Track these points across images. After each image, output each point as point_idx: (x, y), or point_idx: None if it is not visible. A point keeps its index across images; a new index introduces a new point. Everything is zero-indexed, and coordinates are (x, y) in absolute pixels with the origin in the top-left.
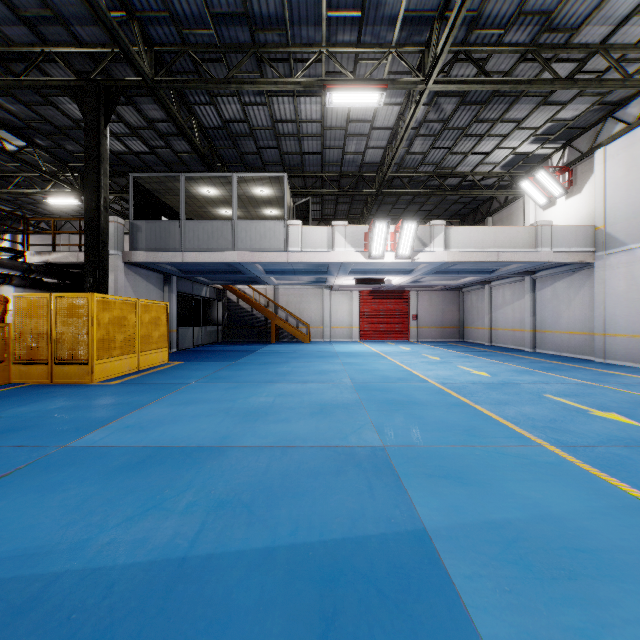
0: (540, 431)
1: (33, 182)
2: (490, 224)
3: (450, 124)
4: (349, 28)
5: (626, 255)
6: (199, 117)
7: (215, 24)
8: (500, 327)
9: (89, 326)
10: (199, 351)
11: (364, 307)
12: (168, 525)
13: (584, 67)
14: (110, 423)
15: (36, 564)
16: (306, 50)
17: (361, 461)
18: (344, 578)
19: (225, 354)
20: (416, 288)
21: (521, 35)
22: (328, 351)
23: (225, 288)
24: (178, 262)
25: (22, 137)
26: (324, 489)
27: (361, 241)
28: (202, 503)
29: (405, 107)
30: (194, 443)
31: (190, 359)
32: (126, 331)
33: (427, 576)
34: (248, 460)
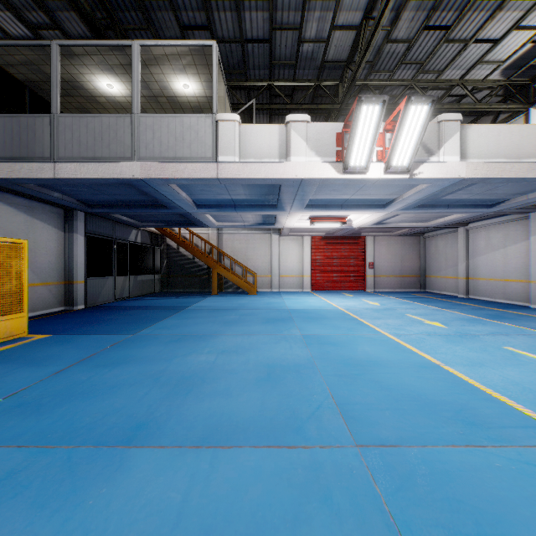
0: None
1: None
2: None
3: None
4: None
5: None
6: None
7: None
8: (482, 276)
9: None
10: (112, 308)
11: (316, 254)
12: None
13: None
14: None
15: None
16: None
17: None
18: None
19: (139, 314)
20: (373, 233)
21: None
22: (278, 308)
23: (160, 232)
24: (49, 179)
25: None
26: None
27: (331, 146)
28: None
29: None
30: None
31: (73, 327)
32: None
33: None
34: None
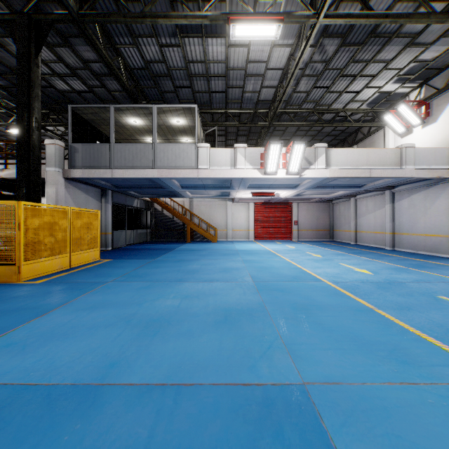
0: None
1: None
2: None
3: (331, 65)
4: None
5: None
6: (125, 58)
7: None
8: (363, 230)
9: (17, 231)
10: (129, 249)
11: (258, 215)
12: None
13: None
14: None
15: None
16: None
17: (281, 421)
18: None
19: (149, 252)
20: (297, 200)
21: None
22: (231, 249)
23: (152, 200)
24: (108, 177)
25: None
26: None
27: (258, 160)
28: None
29: (295, 48)
30: (70, 377)
31: (119, 257)
32: (57, 235)
33: None
34: (126, 418)
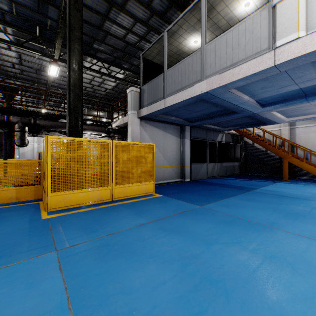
0: None
1: None
2: None
3: None
4: None
5: None
6: None
7: None
8: None
9: (45, 163)
10: (202, 183)
11: None
12: None
13: None
14: None
15: None
16: None
17: None
18: None
19: (214, 190)
20: None
21: None
22: None
23: (238, 133)
24: (163, 109)
25: (117, 66)
26: None
27: None
28: None
29: None
30: None
31: (175, 192)
32: (96, 167)
33: None
34: None
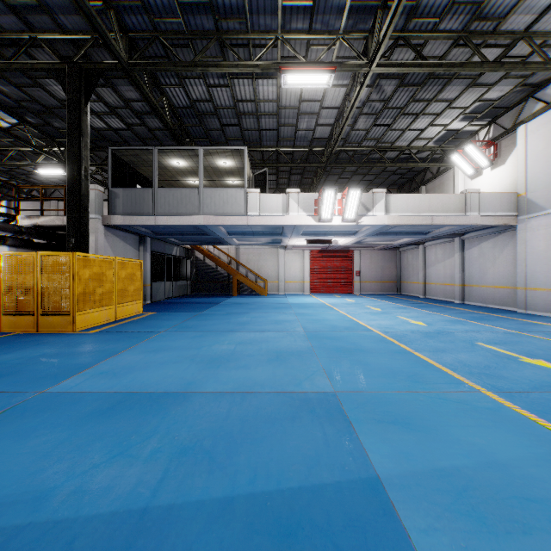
0: (477, 377)
1: (25, 155)
2: (424, 192)
3: (390, 104)
4: (302, 17)
5: (545, 218)
6: (169, 97)
7: (183, 13)
8: (433, 282)
9: (71, 281)
10: (170, 303)
11: (314, 264)
12: (132, 473)
13: (509, 52)
14: (86, 369)
15: (1, 515)
16: (264, 37)
17: (315, 407)
18: (301, 531)
19: (193, 305)
20: (359, 248)
21: (454, 23)
22: (283, 303)
23: (193, 248)
24: (151, 225)
25: (14, 115)
26: (281, 435)
27: (312, 206)
28: (166, 449)
29: (351, 88)
30: (161, 389)
31: (162, 310)
32: (104, 285)
33: (383, 529)
34: (210, 406)
